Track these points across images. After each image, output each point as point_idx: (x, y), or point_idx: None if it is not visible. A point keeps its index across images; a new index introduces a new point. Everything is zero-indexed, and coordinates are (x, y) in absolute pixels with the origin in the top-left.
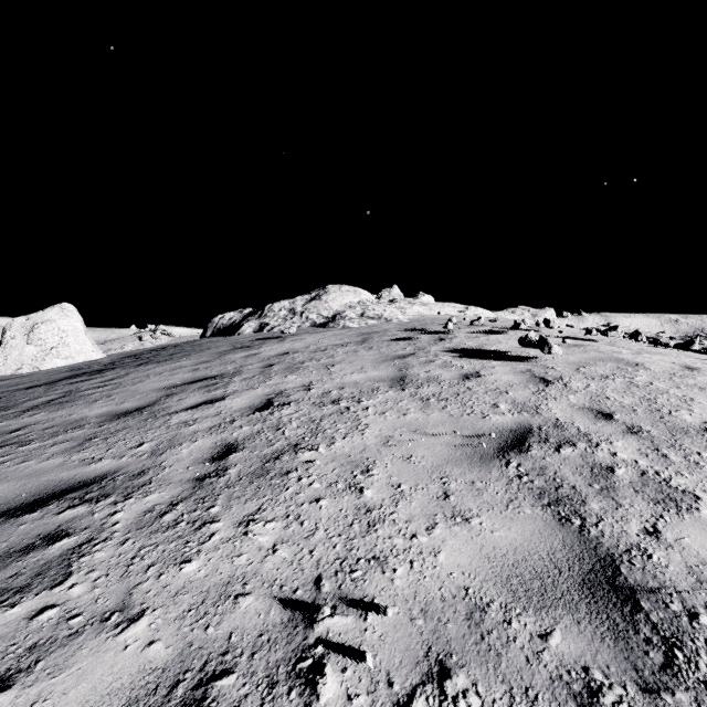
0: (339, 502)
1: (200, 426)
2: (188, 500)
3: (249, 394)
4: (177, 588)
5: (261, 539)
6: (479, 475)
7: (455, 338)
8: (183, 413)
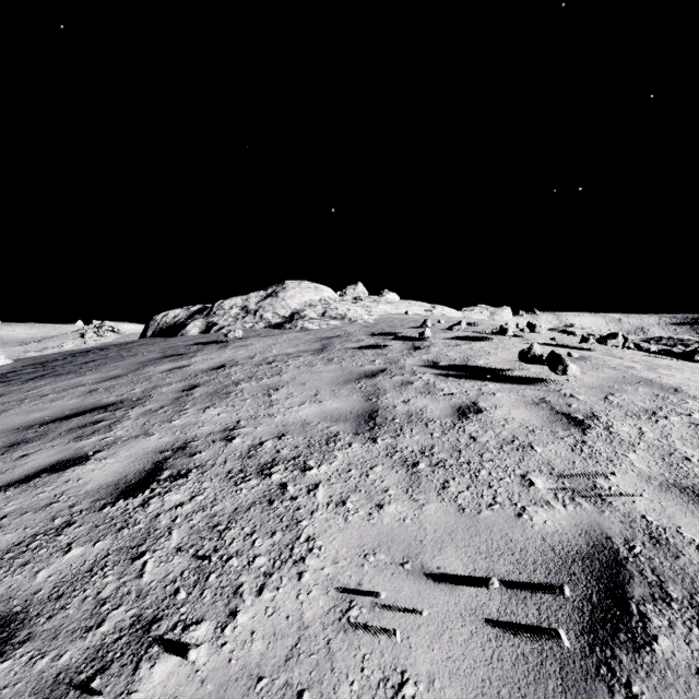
0: None
1: None
2: None
3: (131, 450)
4: None
5: None
6: None
7: (432, 346)
8: None
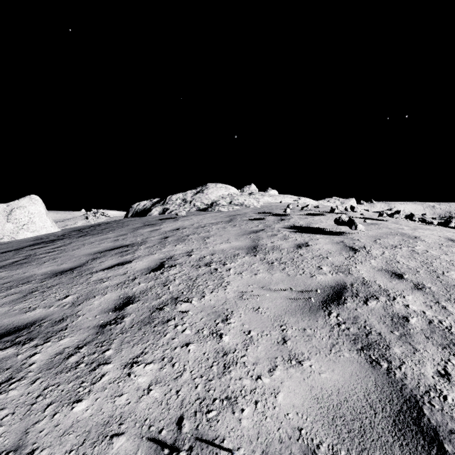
0: (203, 346)
1: (110, 283)
2: (90, 344)
3: (148, 259)
4: (65, 427)
5: (140, 380)
6: (309, 323)
7: (291, 219)
8: (101, 272)
